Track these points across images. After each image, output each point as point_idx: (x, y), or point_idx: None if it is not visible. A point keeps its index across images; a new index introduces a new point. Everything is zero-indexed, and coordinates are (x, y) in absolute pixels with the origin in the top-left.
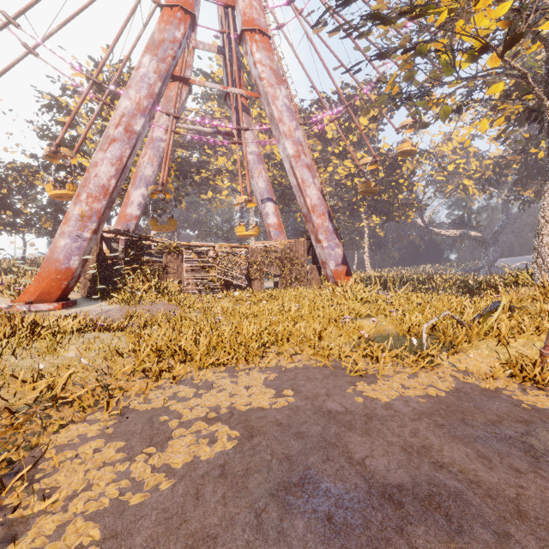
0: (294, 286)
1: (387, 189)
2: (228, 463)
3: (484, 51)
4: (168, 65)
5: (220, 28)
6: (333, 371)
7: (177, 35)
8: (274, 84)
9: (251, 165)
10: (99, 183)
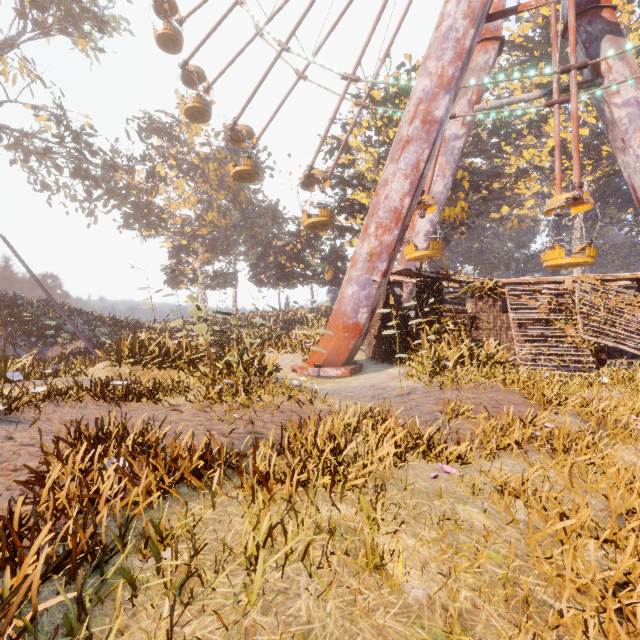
0: None
1: None
2: None
3: None
4: None
5: None
6: None
7: None
8: None
9: (623, 128)
10: (389, 206)
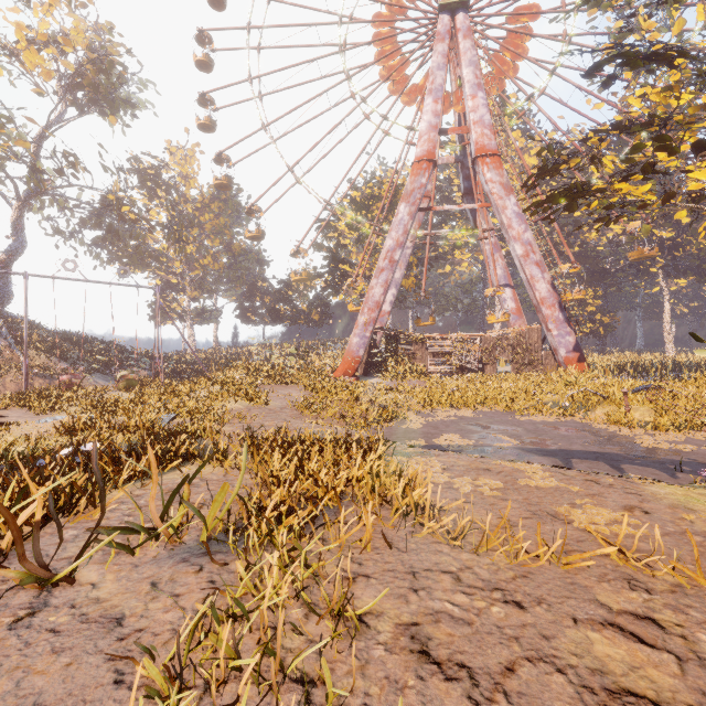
0: (527, 370)
1: (694, 239)
2: (453, 421)
3: (645, 205)
4: (417, 206)
5: (457, 139)
6: (509, 413)
7: (423, 181)
8: (503, 196)
9: (487, 255)
10: (374, 300)
